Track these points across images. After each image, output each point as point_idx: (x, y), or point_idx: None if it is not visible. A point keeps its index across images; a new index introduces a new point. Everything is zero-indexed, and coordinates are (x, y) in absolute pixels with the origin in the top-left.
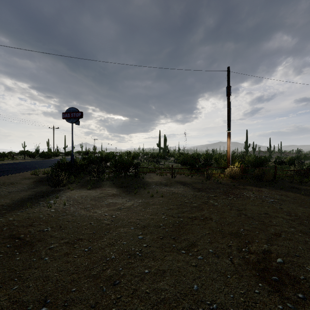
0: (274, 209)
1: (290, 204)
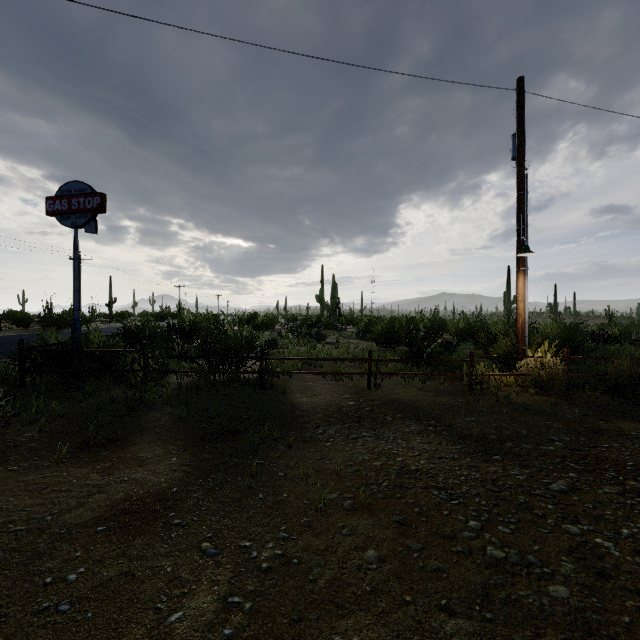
0: None
1: None
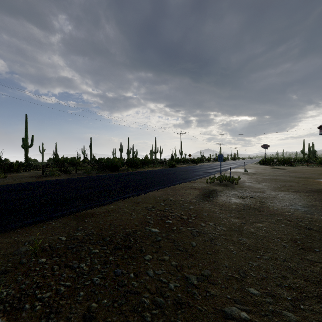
0: None
1: None
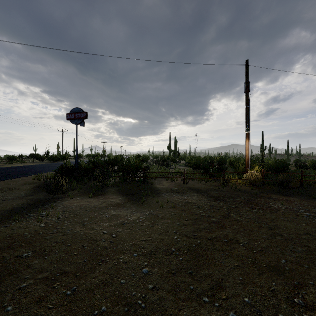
0: (315, 226)
1: None
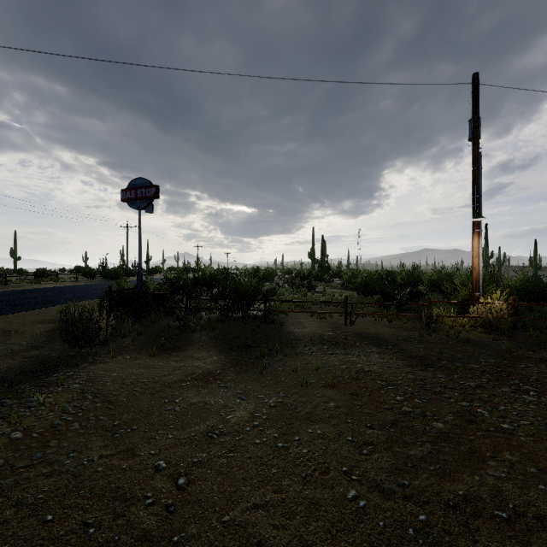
0: None
1: None
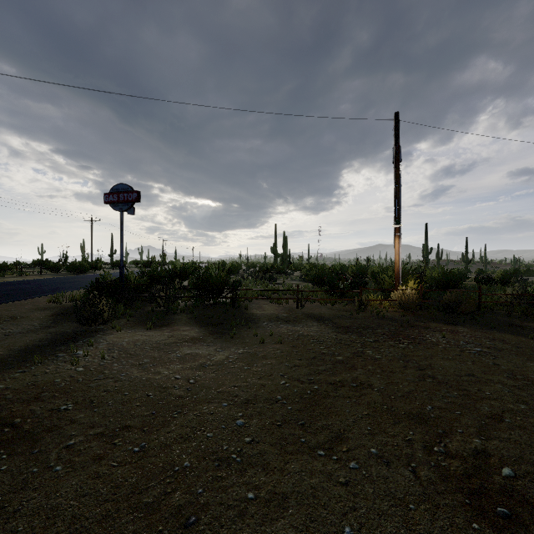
0: (485, 365)
1: (511, 356)
